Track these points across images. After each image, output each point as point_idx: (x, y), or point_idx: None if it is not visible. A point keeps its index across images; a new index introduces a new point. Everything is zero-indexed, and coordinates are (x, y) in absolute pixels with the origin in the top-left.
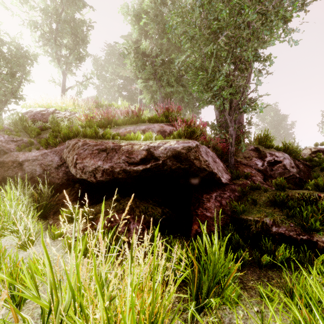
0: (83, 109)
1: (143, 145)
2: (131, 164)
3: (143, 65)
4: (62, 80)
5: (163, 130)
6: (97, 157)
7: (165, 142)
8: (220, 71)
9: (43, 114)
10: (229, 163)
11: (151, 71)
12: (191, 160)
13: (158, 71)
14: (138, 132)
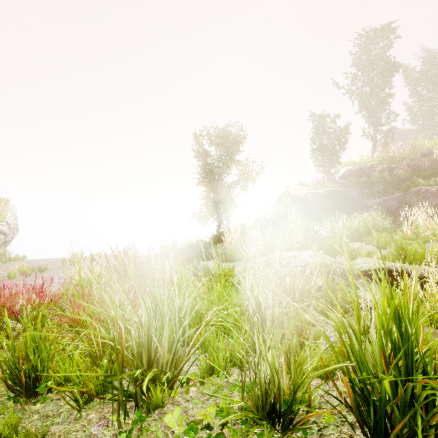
0: (402, 158)
1: None
2: None
3: None
4: (373, 134)
5: None
6: None
7: None
8: None
9: (362, 171)
10: None
11: None
12: None
13: None
14: None
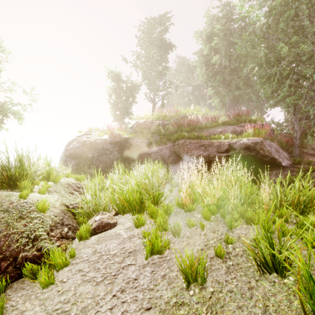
0: (170, 117)
1: (226, 142)
2: (219, 152)
3: (213, 75)
4: (153, 98)
5: (235, 130)
6: (199, 149)
7: (239, 139)
8: (284, 83)
9: (146, 124)
10: (293, 153)
11: (220, 80)
12: (257, 150)
13: (227, 79)
14: (221, 134)
